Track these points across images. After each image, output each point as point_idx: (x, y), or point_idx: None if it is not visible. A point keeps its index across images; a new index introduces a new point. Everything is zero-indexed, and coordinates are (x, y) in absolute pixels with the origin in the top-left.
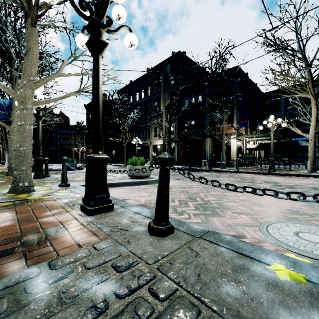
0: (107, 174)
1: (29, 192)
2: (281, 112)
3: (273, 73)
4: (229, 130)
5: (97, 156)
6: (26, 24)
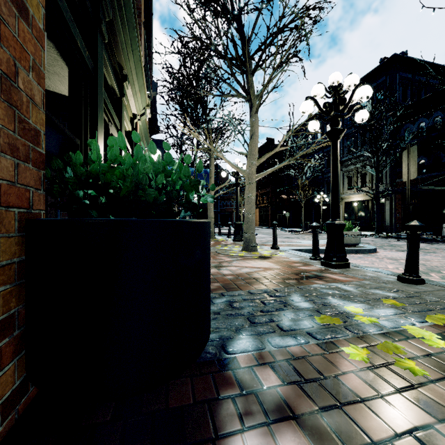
0: (294, 241)
1: (255, 251)
2: None
3: None
4: None
5: (338, 222)
6: (251, 113)
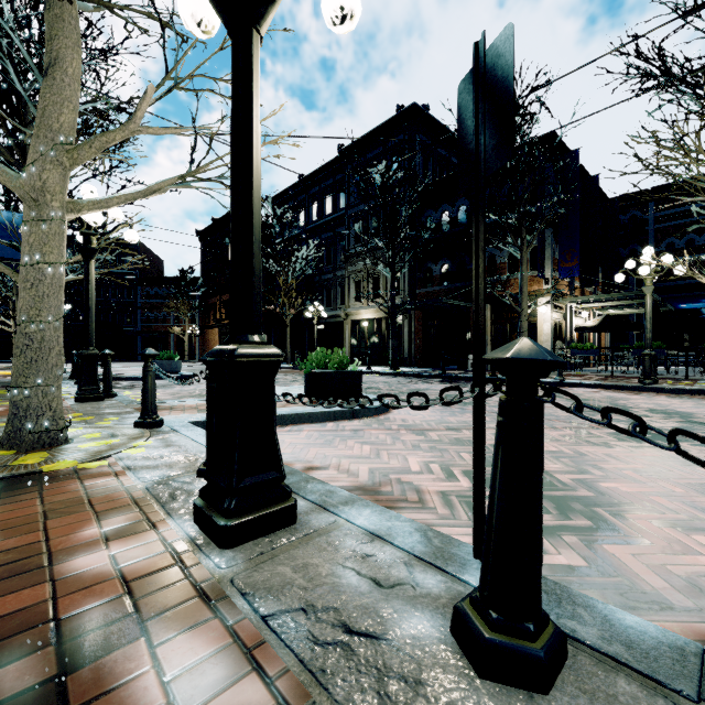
0: None
1: (54, 444)
2: (649, 243)
3: (658, 141)
4: (533, 286)
5: (249, 350)
6: None
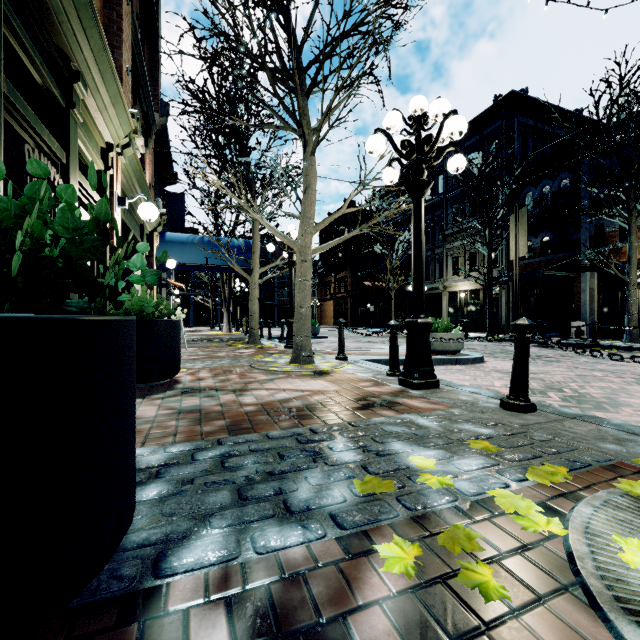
0: (376, 347)
1: (310, 363)
2: None
3: None
4: None
5: (422, 320)
6: (305, 155)
